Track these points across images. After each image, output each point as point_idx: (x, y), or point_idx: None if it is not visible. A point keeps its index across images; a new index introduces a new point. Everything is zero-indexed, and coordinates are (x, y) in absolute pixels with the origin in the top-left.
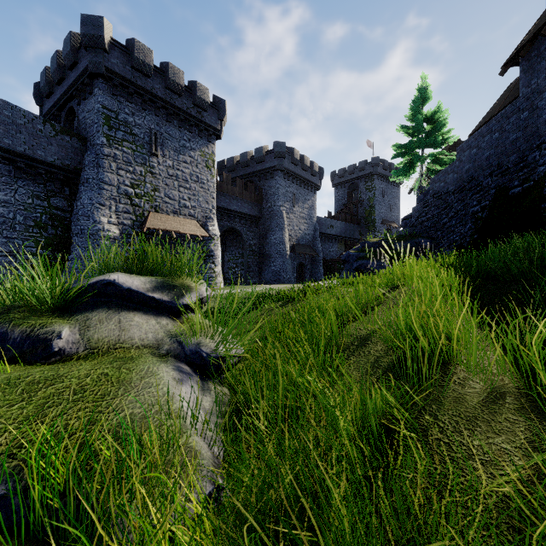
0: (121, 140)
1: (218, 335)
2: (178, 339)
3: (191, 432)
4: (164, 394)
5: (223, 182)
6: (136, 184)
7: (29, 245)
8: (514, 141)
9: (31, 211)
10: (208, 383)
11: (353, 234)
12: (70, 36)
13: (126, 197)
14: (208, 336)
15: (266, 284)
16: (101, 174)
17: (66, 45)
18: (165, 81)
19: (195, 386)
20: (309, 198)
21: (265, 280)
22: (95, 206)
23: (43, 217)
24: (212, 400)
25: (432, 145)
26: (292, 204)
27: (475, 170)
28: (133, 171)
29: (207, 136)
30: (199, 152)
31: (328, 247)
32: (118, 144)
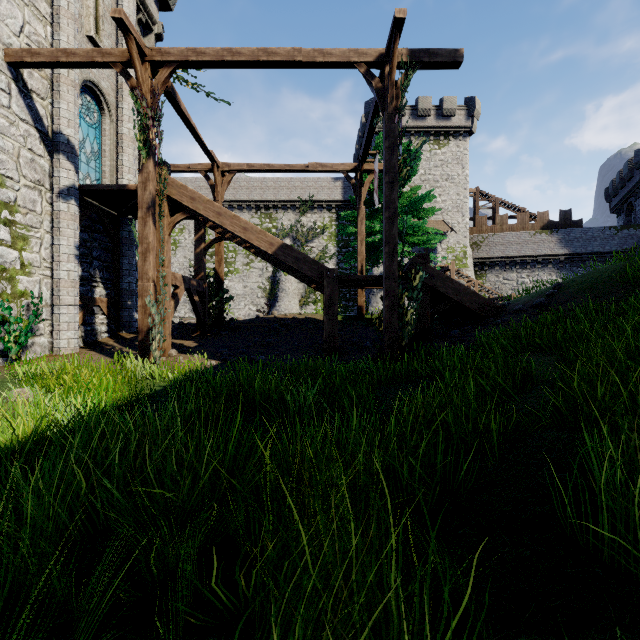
0: None
1: None
2: None
3: None
4: None
5: None
6: None
7: None
8: None
9: None
10: None
11: None
12: (627, 163)
13: None
14: None
15: None
16: None
17: (624, 169)
18: None
19: None
20: None
21: None
22: None
23: None
24: None
25: None
26: None
27: None
28: None
29: None
30: None
31: None
32: None
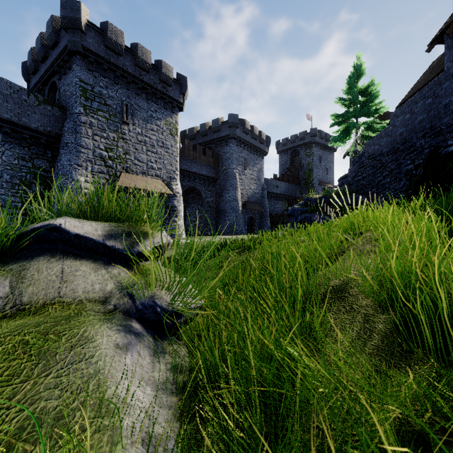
0: (96, 110)
1: (175, 286)
2: (129, 291)
3: (126, 443)
4: (96, 373)
5: (185, 148)
6: (109, 148)
7: (15, 200)
8: (447, 104)
9: (16, 170)
10: (163, 343)
11: (295, 193)
12: (52, 19)
13: (101, 159)
14: (164, 287)
15: (222, 235)
16: (79, 139)
17: (48, 27)
18: (134, 59)
19: (146, 349)
20: (258, 162)
21: (221, 231)
22: (73, 166)
23: (27, 176)
24: (165, 367)
25: (366, 114)
26: (243, 167)
27: (408, 133)
28: (107, 137)
29: (171, 107)
30: (164, 121)
31: (273, 204)
32: (93, 113)
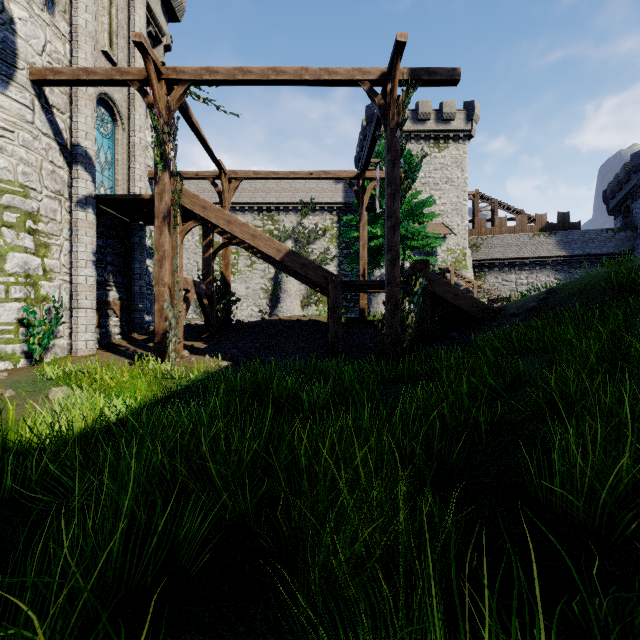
0: None
1: None
2: None
3: None
4: None
5: None
6: None
7: None
8: None
9: None
10: None
11: None
12: (624, 166)
13: None
14: None
15: None
16: None
17: (621, 172)
18: None
19: None
20: None
21: None
22: None
23: None
24: None
25: None
26: None
27: None
28: None
29: None
30: None
31: None
32: None
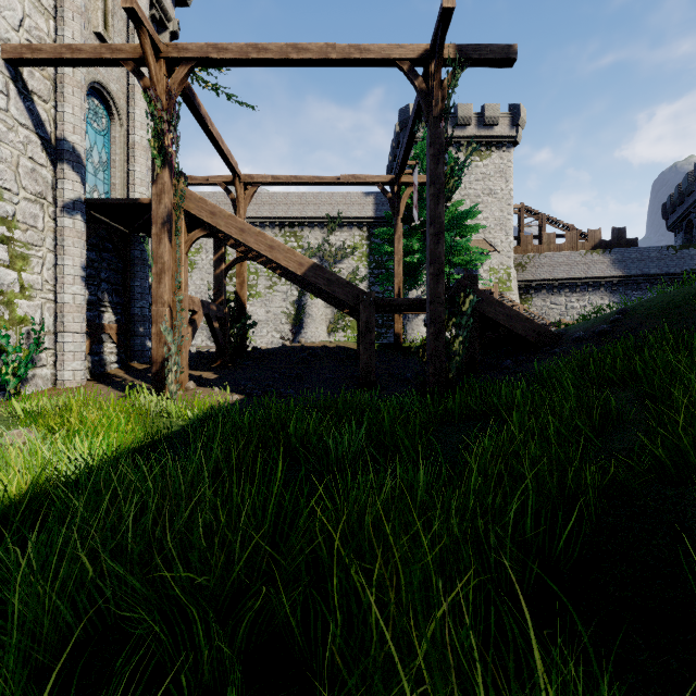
0: None
1: None
2: None
3: None
4: None
5: None
6: None
7: None
8: None
9: None
10: None
11: None
12: (687, 176)
13: None
14: None
15: None
16: None
17: (684, 182)
18: None
19: None
20: None
21: None
22: None
23: None
24: None
25: None
26: None
27: None
28: None
29: None
30: None
31: None
32: None
